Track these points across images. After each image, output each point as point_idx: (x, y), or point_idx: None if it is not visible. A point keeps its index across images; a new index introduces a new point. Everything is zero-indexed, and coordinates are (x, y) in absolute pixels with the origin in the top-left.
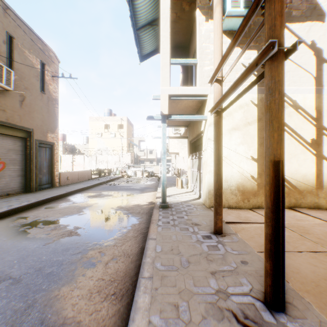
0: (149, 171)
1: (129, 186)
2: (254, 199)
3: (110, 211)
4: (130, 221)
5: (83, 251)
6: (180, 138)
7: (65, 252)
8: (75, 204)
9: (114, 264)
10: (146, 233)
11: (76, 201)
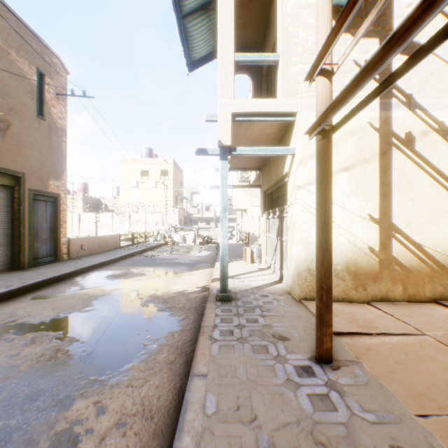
0: (204, 235)
1: (173, 258)
2: (374, 286)
3: (135, 305)
4: (166, 325)
5: (64, 399)
6: (249, 187)
7: (29, 402)
8: (83, 290)
9: (118, 440)
10: (191, 353)
11: (87, 285)
